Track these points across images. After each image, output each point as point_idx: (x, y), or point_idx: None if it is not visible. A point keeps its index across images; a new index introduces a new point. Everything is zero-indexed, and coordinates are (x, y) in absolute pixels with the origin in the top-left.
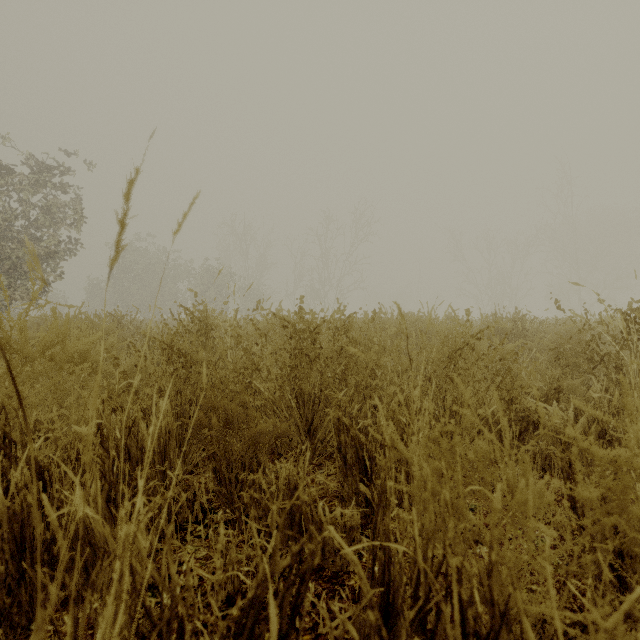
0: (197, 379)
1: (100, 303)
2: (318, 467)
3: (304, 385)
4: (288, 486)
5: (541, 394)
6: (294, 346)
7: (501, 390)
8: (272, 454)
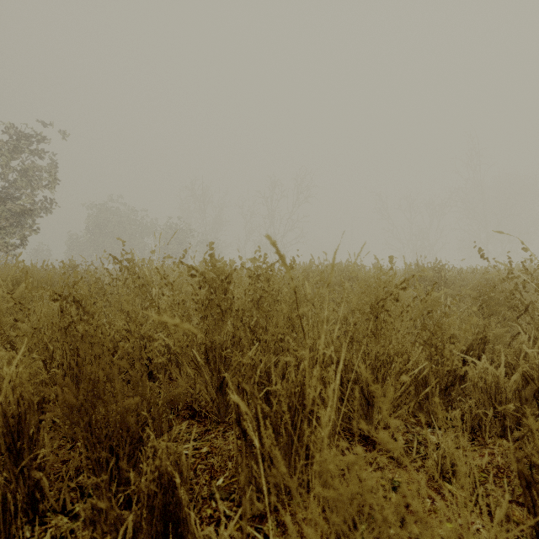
0: (95, 333)
1: (78, 255)
2: (230, 427)
3: (215, 338)
4: (158, 482)
5: (466, 344)
6: (206, 296)
7: (429, 348)
8: (186, 409)
